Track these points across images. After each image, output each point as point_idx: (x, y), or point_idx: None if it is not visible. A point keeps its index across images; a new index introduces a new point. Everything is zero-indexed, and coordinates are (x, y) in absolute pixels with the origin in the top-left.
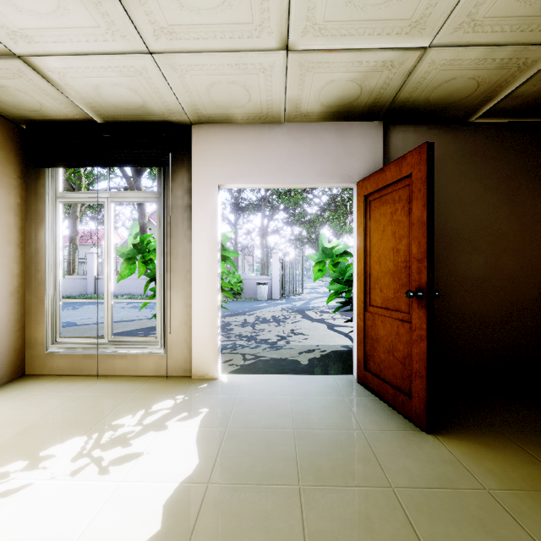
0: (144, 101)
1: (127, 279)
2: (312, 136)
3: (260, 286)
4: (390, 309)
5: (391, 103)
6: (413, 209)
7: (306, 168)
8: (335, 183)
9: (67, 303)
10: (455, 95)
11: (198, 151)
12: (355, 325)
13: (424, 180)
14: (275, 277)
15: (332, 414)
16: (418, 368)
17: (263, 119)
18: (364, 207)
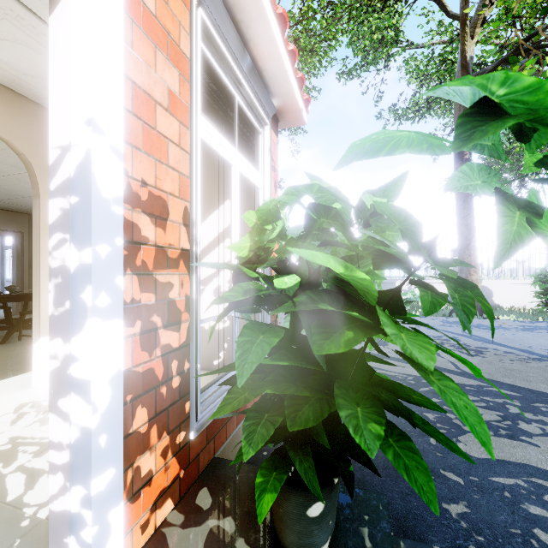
0: None
1: None
2: None
3: None
4: None
5: None
6: None
7: None
8: None
9: None
10: None
11: None
12: None
13: None
14: None
15: None
16: None
17: None
18: None
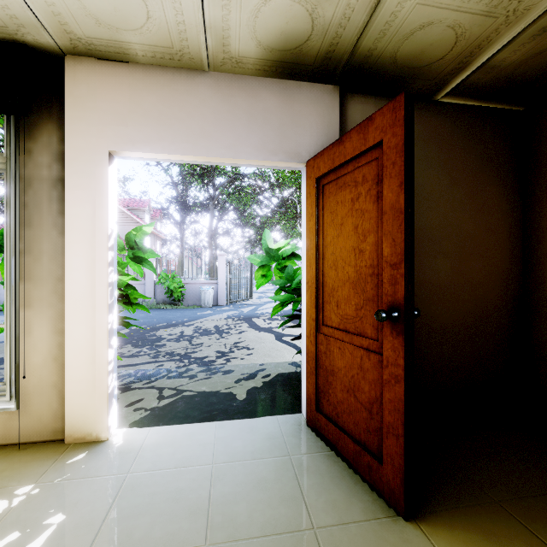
0: None
1: None
2: (248, 94)
3: (205, 291)
4: (350, 332)
5: (351, 56)
6: (385, 191)
7: (240, 137)
8: (278, 160)
9: None
10: (427, 55)
11: (74, 97)
12: (304, 348)
13: (402, 148)
14: (221, 281)
15: (271, 497)
16: (391, 422)
17: (177, 60)
18: (316, 193)
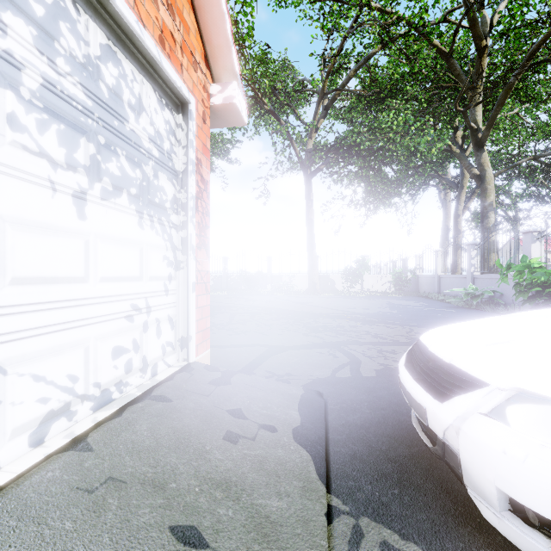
0: None
1: (455, 278)
2: None
3: None
4: None
5: None
6: None
7: None
8: None
9: (400, 297)
10: None
11: None
12: None
13: None
14: None
15: None
16: None
17: None
18: None
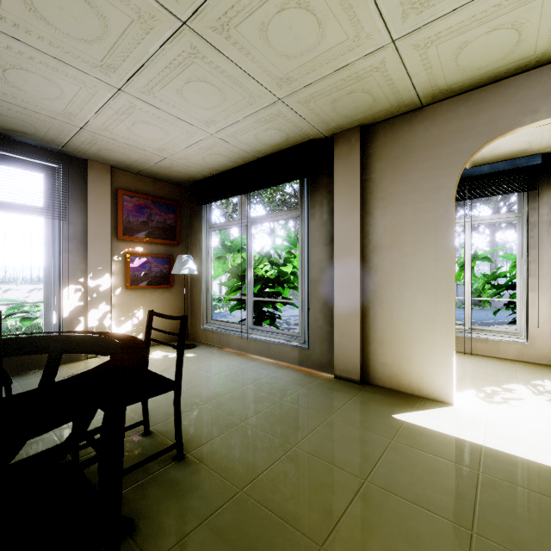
0: (528, 147)
1: None
2: None
3: None
4: None
5: None
6: None
7: None
8: None
9: None
10: None
11: None
12: None
13: None
14: None
15: None
16: None
17: None
18: None
